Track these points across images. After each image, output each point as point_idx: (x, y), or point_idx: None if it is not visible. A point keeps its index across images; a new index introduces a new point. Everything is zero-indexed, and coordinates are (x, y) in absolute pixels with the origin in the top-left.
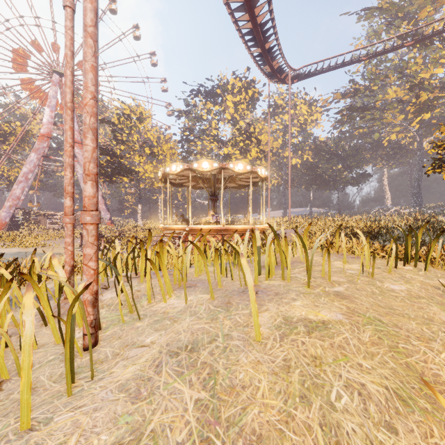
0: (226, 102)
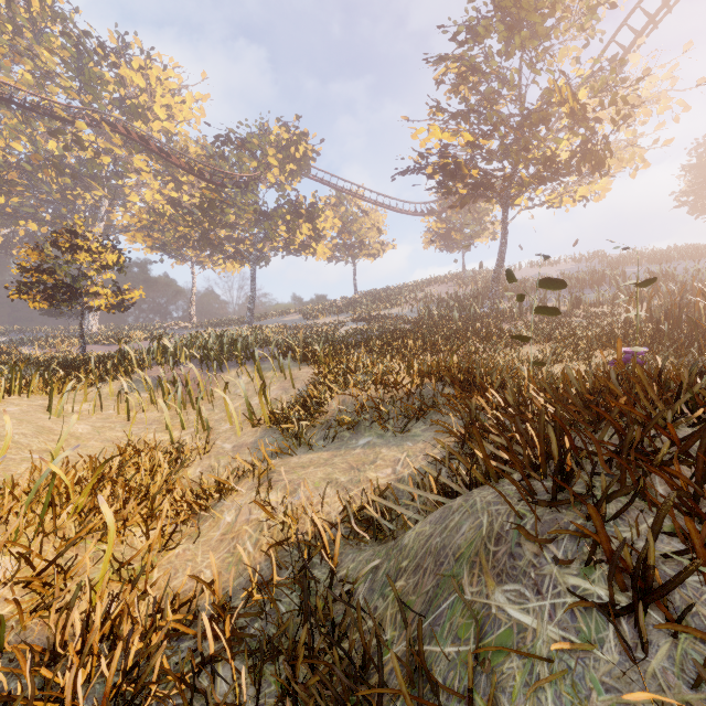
0: None
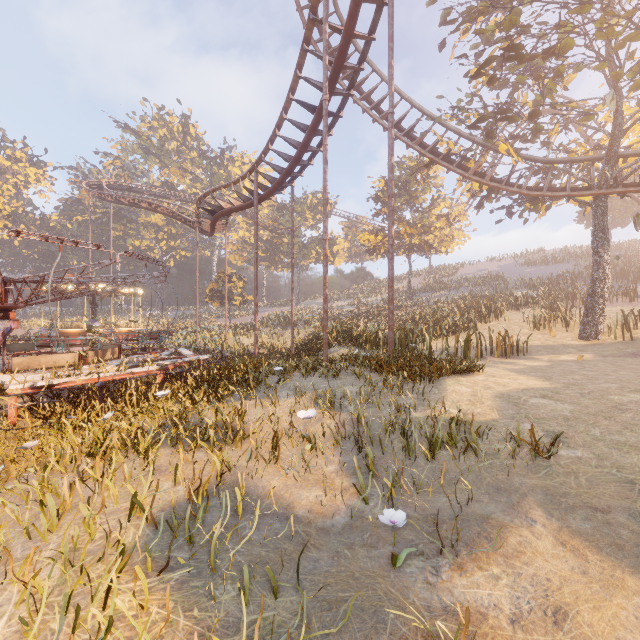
0: None
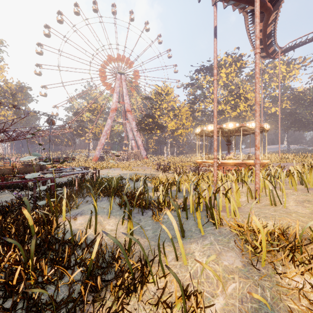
0: (220, 74)
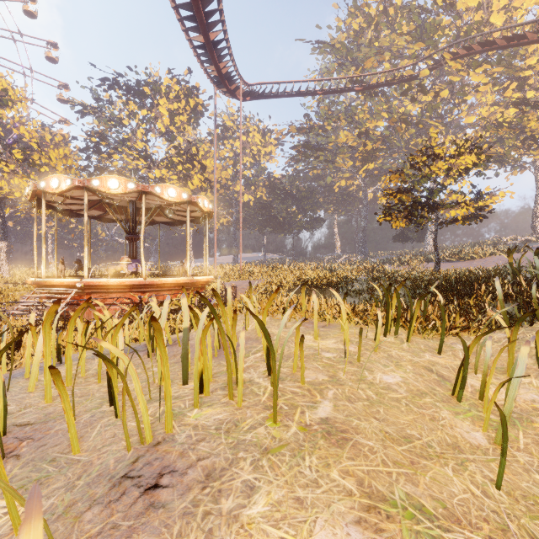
0: (158, 107)
